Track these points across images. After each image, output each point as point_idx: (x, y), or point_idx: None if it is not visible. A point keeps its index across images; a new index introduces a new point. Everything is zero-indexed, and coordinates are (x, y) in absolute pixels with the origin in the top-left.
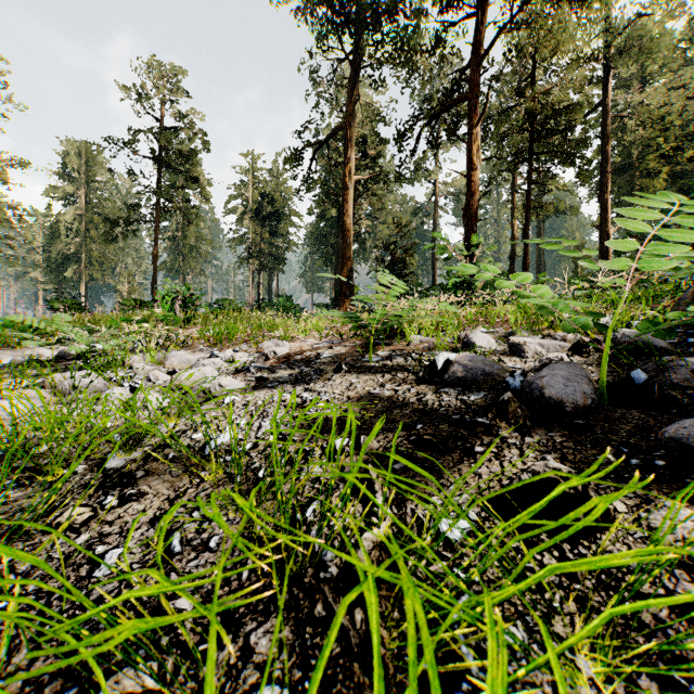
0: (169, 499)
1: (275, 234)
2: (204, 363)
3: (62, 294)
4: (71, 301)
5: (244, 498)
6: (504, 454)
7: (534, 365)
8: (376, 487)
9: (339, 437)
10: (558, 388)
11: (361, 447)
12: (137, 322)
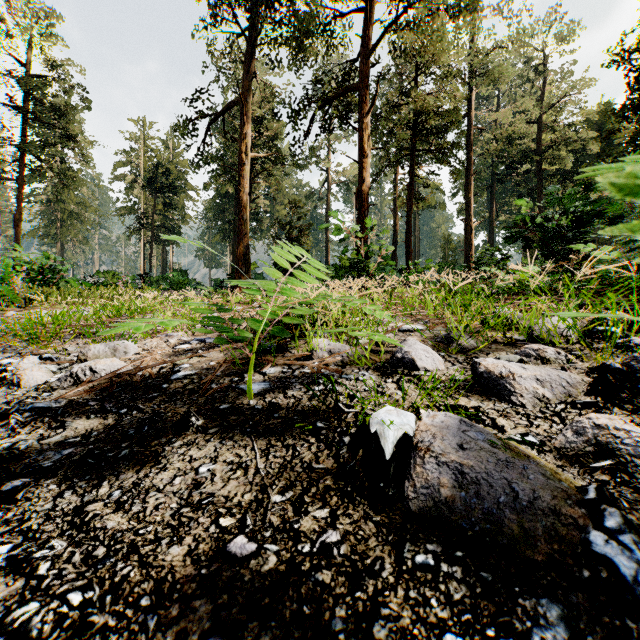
0: None
1: (169, 206)
2: None
3: None
4: None
5: None
6: None
7: (568, 441)
8: None
9: None
10: None
11: None
12: None
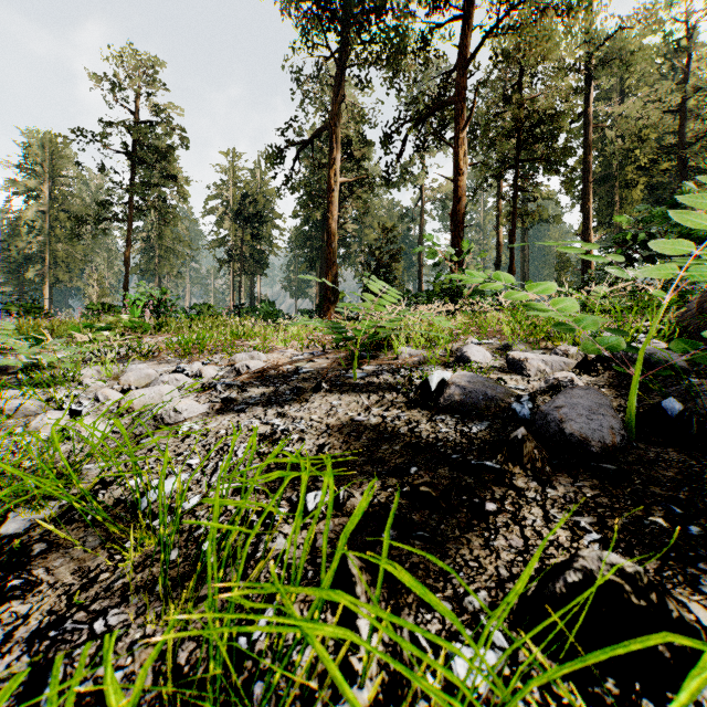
0: (70, 593)
1: (258, 237)
2: (164, 380)
3: (24, 297)
4: (31, 305)
5: (175, 591)
6: (524, 516)
7: (539, 386)
8: (358, 590)
9: (314, 486)
10: (581, 423)
11: (340, 504)
12: (100, 329)
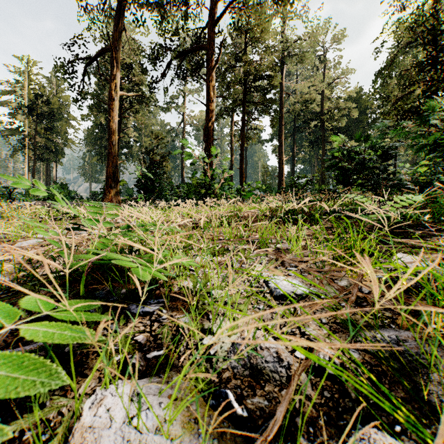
0: None
1: (52, 131)
2: None
3: None
4: None
5: None
6: None
7: None
8: None
9: None
10: None
11: None
12: None
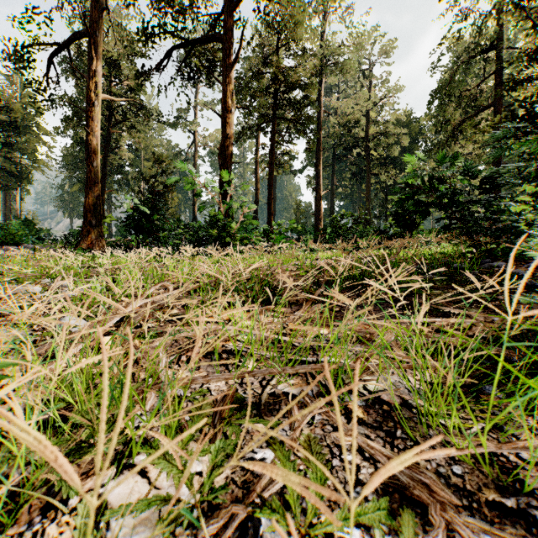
0: None
1: (12, 147)
2: None
3: None
4: None
5: None
6: None
7: None
8: None
9: None
10: None
11: None
12: None
